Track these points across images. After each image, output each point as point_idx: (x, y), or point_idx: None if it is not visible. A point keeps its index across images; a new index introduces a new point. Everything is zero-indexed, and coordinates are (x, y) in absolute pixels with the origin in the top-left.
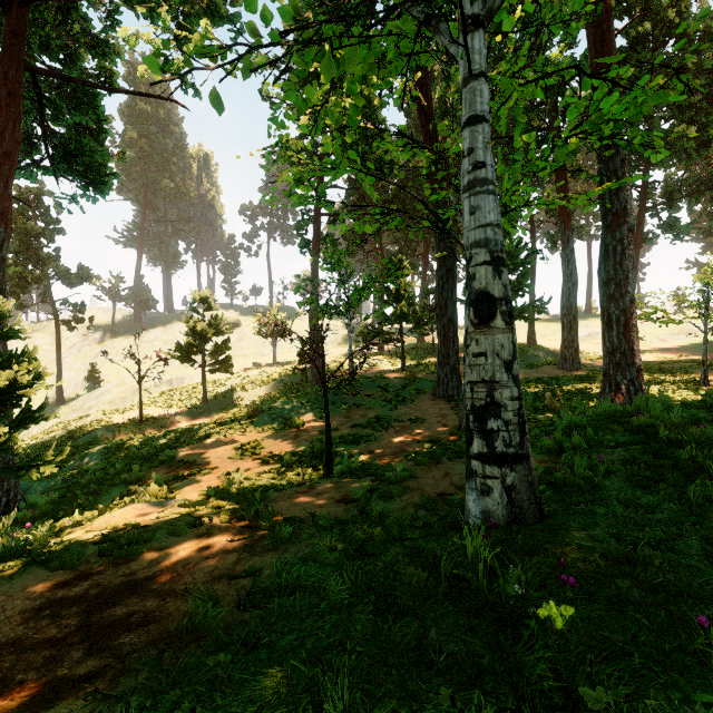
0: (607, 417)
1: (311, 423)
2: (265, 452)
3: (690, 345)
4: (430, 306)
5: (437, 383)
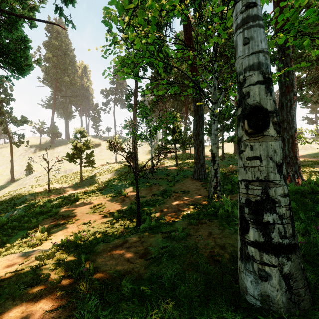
0: (293, 193)
1: (131, 193)
2: (106, 210)
3: (307, 154)
4: (189, 136)
5: (194, 173)
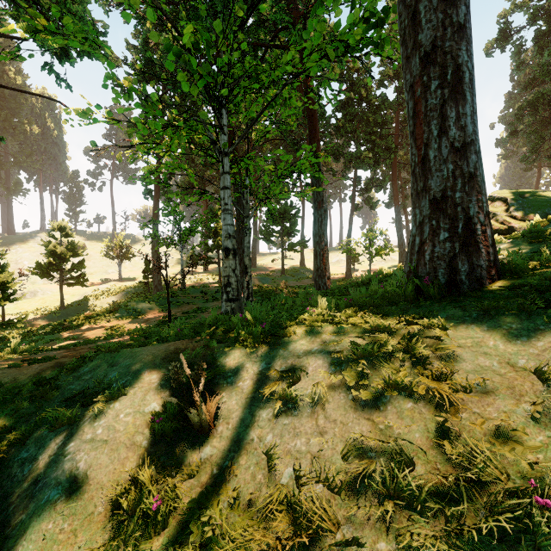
0: None
1: (156, 314)
2: (127, 329)
3: None
4: None
5: None
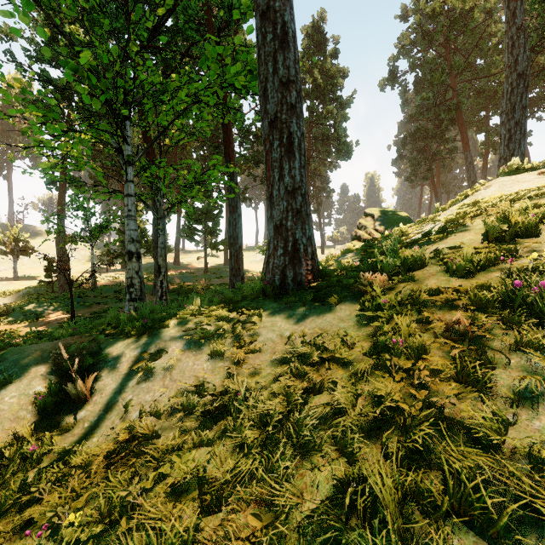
0: None
1: (60, 316)
2: (23, 333)
3: None
4: None
5: (153, 287)
